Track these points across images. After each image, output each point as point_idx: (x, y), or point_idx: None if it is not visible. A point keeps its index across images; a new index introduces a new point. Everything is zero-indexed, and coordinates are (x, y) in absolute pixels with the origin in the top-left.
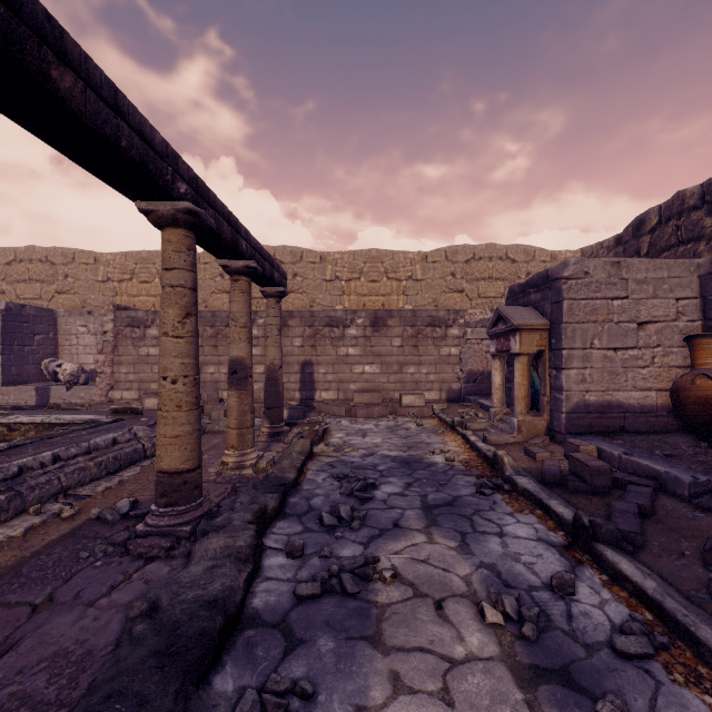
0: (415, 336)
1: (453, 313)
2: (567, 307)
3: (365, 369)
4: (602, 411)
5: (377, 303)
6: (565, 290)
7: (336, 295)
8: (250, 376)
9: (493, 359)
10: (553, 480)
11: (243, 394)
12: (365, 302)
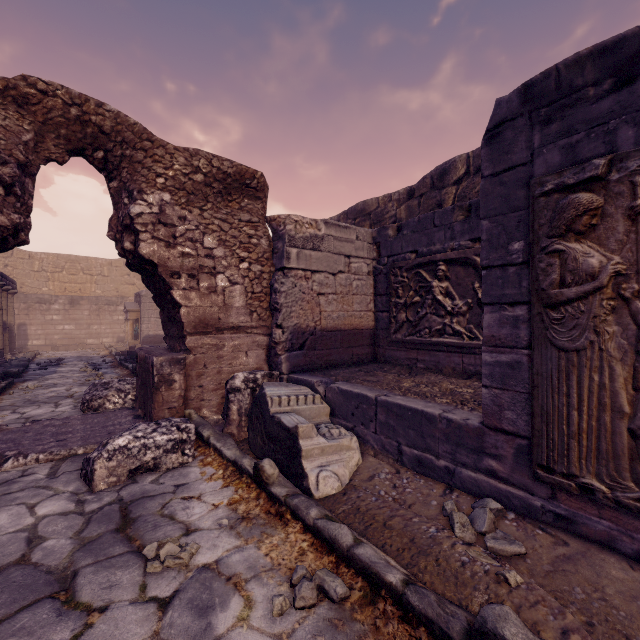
0: (98, 310)
1: (121, 299)
2: (143, 305)
3: (65, 327)
4: (155, 337)
5: (76, 288)
6: (142, 300)
7: (43, 281)
8: (8, 327)
9: (125, 321)
10: (124, 352)
11: (5, 334)
12: (66, 287)
